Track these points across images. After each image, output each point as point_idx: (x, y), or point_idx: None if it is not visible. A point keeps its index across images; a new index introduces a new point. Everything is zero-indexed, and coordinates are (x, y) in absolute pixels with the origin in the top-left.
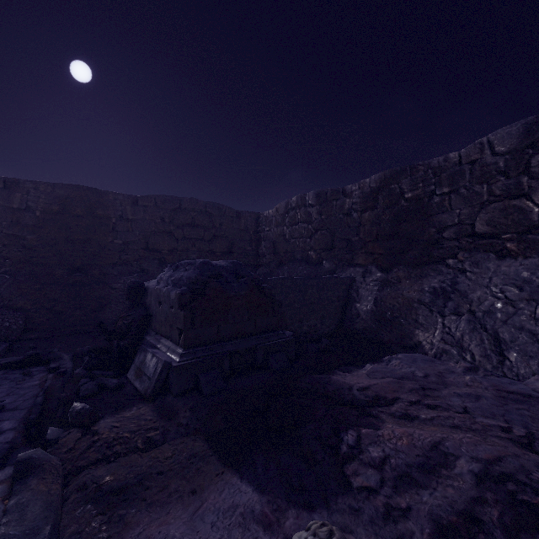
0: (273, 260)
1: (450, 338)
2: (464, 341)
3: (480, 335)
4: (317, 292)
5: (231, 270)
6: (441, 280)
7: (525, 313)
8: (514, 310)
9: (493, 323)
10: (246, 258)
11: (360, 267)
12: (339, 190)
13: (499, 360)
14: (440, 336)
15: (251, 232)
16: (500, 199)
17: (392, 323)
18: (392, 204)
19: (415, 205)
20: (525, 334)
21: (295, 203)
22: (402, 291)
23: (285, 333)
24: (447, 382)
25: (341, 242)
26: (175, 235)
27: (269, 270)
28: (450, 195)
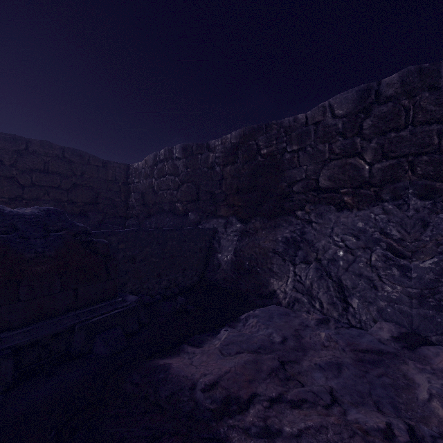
0: (142, 212)
1: (301, 286)
2: (313, 289)
3: (326, 283)
4: (178, 244)
5: (35, 221)
6: (292, 231)
7: (362, 261)
8: (354, 257)
9: (336, 271)
10: (114, 210)
11: (222, 218)
12: (204, 145)
13: (344, 307)
14: (292, 284)
15: (120, 183)
16: (339, 157)
17: (250, 273)
18: (250, 159)
19: (270, 160)
20: (363, 281)
21: (163, 155)
22: (258, 241)
23: (128, 299)
24: (305, 346)
25: (205, 194)
26: (19, 181)
27: (139, 222)
28: (299, 153)
